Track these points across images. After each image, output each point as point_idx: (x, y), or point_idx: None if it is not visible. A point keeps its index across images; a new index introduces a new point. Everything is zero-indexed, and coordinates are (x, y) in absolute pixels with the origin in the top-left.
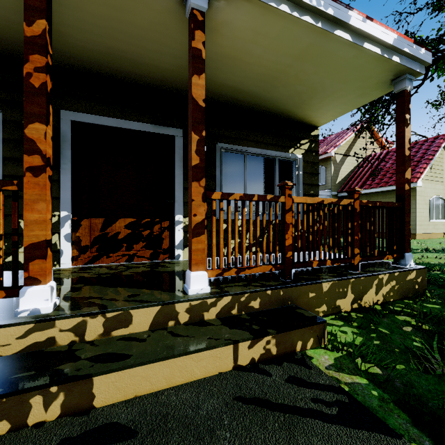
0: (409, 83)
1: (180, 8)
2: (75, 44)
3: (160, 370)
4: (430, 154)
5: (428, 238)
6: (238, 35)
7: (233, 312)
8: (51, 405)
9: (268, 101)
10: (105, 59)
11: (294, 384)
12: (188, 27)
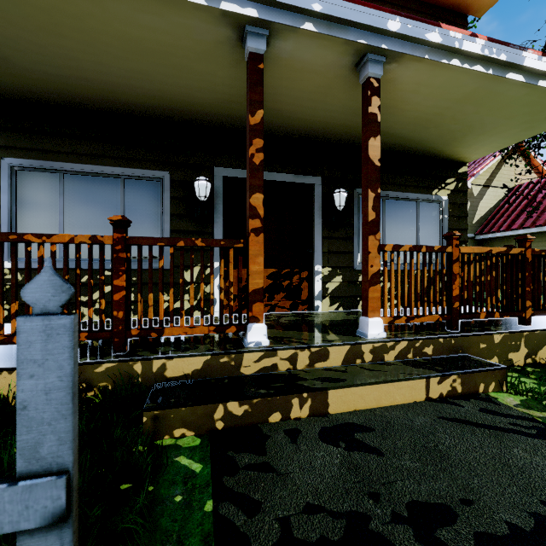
0: None
1: (350, 74)
2: (239, 109)
3: (371, 392)
4: None
5: None
6: (400, 88)
7: (409, 356)
8: (303, 407)
9: (413, 141)
10: None
11: (488, 413)
12: (362, 93)
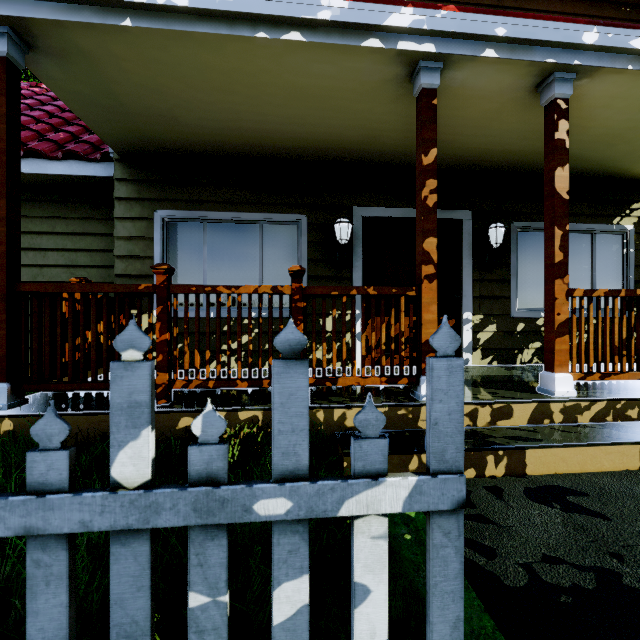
0: None
1: (527, 95)
2: (387, 143)
3: (574, 455)
4: None
5: None
6: (586, 104)
7: (608, 419)
8: (499, 465)
9: (591, 161)
10: (407, 150)
11: None
12: (545, 116)
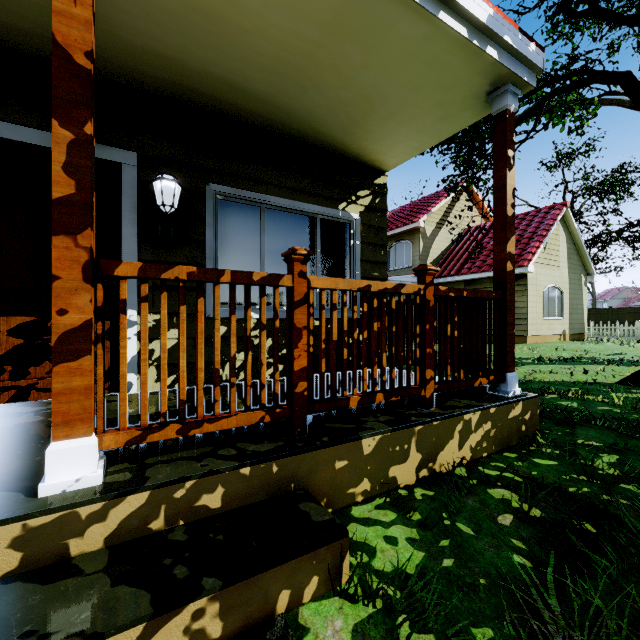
0: (513, 100)
1: None
2: None
3: None
4: (544, 229)
5: (542, 341)
6: None
7: (155, 526)
8: None
9: (295, 115)
10: None
11: None
12: None
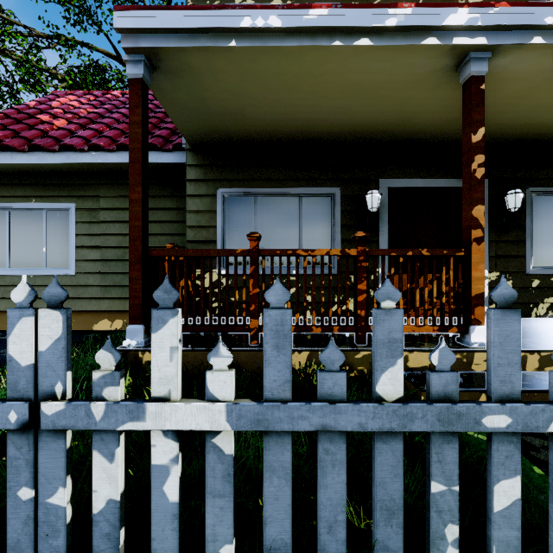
0: None
1: None
2: (417, 124)
3: None
4: None
5: None
6: None
7: None
8: None
9: None
10: (434, 129)
11: None
12: None
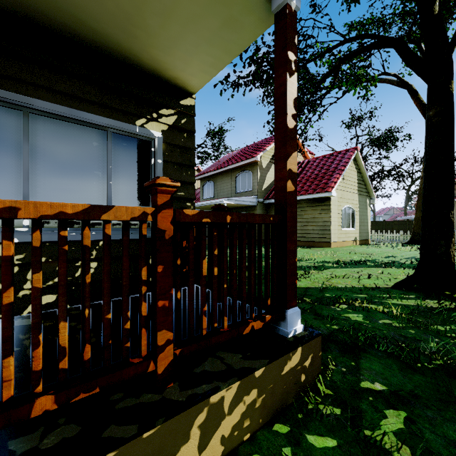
0: None
1: None
2: None
3: None
4: (343, 165)
5: (341, 246)
6: None
7: None
8: None
9: None
10: None
11: None
12: None
